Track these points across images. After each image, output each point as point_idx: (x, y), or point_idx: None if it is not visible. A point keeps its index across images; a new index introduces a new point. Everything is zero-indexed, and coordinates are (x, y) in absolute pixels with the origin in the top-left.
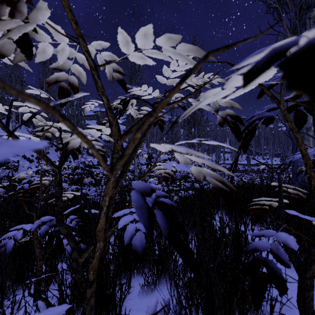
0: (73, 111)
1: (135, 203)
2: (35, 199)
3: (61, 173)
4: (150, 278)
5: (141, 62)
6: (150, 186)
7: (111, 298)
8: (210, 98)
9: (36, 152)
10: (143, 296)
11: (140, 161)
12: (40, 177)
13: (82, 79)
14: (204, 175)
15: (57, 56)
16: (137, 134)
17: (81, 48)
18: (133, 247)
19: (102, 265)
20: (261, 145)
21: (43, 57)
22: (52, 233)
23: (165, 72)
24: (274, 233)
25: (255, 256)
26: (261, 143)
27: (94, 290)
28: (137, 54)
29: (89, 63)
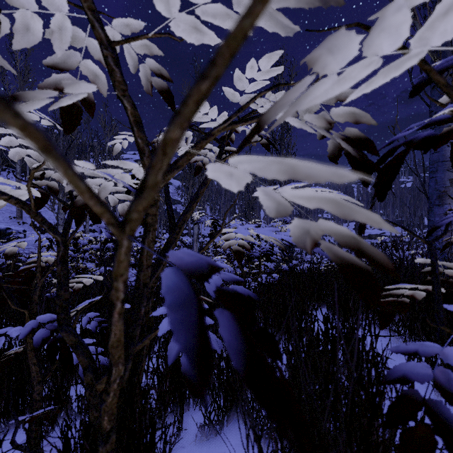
0: (104, 159)
1: (169, 295)
2: (30, 287)
3: (66, 244)
4: (214, 414)
5: (195, 39)
6: (208, 260)
7: (149, 450)
8: (329, 81)
9: (22, 208)
10: (203, 442)
11: (201, 232)
12: (38, 251)
13: (101, 88)
14: (315, 239)
15: (52, 41)
16: (170, 129)
17: (81, 4)
18: (182, 369)
19: (134, 395)
20: (376, 208)
21: (27, 40)
22: (55, 341)
23: (237, 82)
24: (437, 349)
25: (403, 391)
26: (376, 206)
27: (112, 448)
28: (186, 19)
29: (97, 34)
